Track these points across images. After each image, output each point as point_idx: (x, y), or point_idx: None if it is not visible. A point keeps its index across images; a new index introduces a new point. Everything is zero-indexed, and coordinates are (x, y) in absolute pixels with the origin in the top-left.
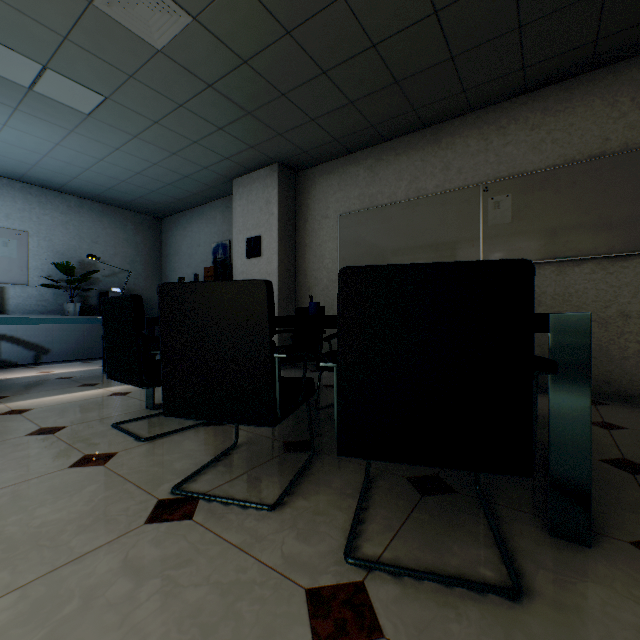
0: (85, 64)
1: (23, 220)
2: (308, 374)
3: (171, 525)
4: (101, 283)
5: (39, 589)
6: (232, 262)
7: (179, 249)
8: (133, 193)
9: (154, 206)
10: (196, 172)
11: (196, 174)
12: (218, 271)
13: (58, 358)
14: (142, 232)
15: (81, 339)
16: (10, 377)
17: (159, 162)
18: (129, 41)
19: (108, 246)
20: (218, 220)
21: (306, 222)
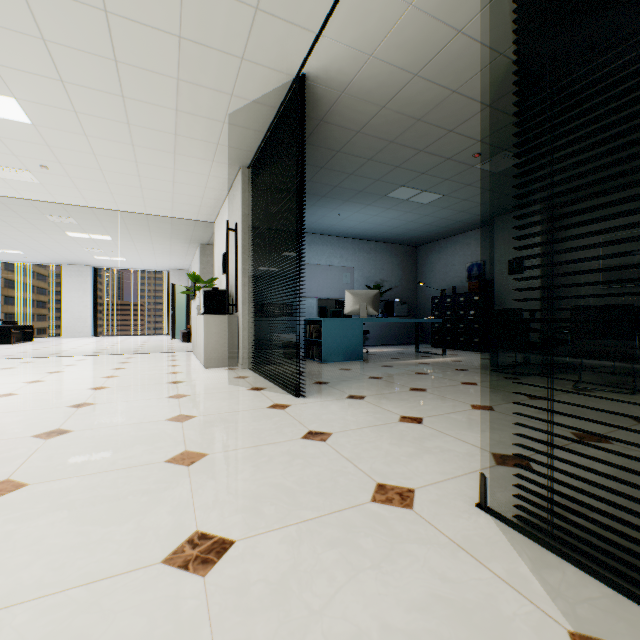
0: (446, 186)
1: (352, 261)
2: (573, 360)
3: (588, 392)
4: (385, 296)
5: (564, 395)
6: (486, 277)
7: (433, 268)
8: (412, 235)
9: (418, 240)
10: (468, 218)
11: (467, 219)
12: (480, 285)
13: (371, 343)
14: (405, 258)
15: (381, 332)
16: (370, 351)
17: (447, 217)
18: (480, 173)
19: (388, 271)
20: (471, 246)
21: (563, 244)
